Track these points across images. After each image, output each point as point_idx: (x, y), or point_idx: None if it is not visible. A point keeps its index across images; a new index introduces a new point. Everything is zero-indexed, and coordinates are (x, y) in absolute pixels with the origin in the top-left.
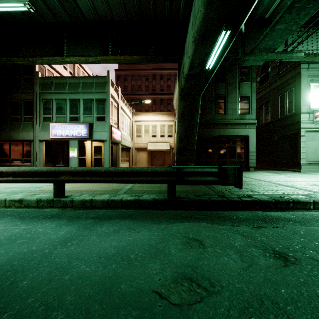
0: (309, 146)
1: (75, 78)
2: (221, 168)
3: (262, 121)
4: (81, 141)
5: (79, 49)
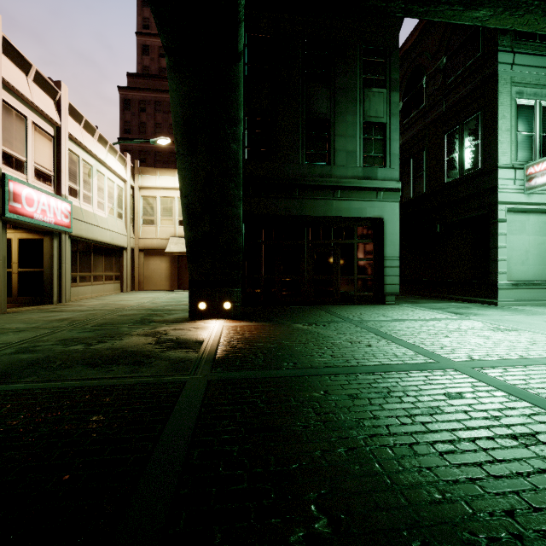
0: (513, 246)
1: None
2: None
3: (409, 194)
4: None
5: None
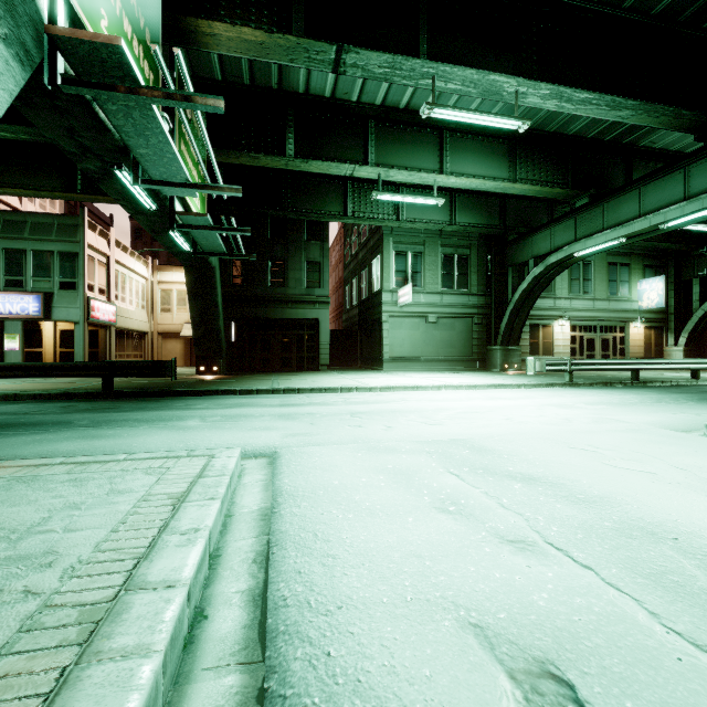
0: (395, 336)
1: (17, 213)
2: (154, 362)
3: (363, 296)
4: (34, 321)
5: (21, 175)
